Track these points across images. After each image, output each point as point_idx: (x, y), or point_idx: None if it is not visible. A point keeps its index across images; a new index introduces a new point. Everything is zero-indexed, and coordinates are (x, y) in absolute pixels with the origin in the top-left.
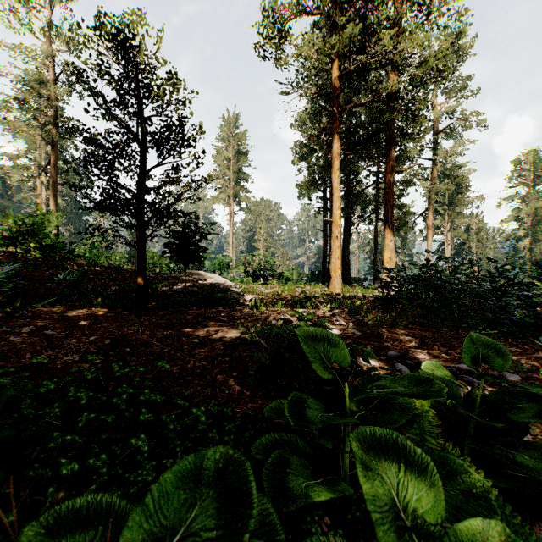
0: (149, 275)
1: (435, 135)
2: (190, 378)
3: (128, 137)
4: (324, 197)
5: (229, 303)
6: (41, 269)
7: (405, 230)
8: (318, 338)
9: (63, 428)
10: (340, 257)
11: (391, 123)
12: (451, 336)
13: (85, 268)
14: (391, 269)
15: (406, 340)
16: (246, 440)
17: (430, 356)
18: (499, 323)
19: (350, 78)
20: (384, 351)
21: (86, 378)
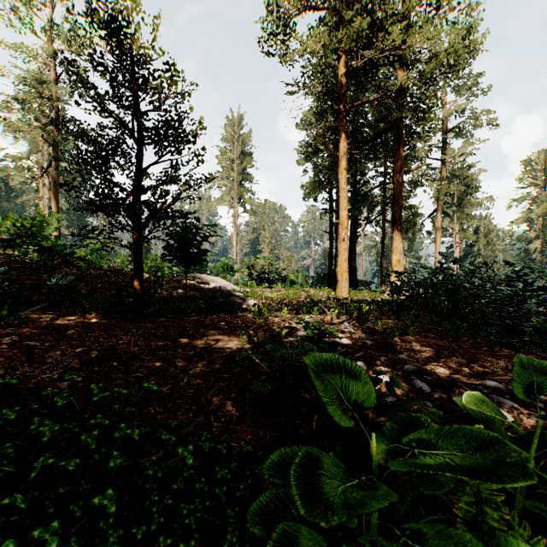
0: (150, 278)
1: (444, 134)
2: (181, 402)
3: (122, 132)
4: (330, 198)
5: (231, 309)
6: (38, 273)
7: (413, 232)
8: (333, 367)
9: (17, 474)
10: (346, 260)
11: (400, 121)
12: (469, 346)
13: (83, 271)
14: (401, 273)
15: (421, 351)
16: (241, 494)
17: (451, 371)
18: (518, 330)
19: (357, 75)
20: (400, 365)
21: (56, 406)
